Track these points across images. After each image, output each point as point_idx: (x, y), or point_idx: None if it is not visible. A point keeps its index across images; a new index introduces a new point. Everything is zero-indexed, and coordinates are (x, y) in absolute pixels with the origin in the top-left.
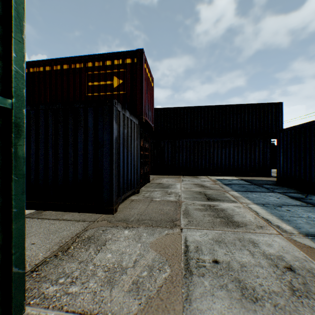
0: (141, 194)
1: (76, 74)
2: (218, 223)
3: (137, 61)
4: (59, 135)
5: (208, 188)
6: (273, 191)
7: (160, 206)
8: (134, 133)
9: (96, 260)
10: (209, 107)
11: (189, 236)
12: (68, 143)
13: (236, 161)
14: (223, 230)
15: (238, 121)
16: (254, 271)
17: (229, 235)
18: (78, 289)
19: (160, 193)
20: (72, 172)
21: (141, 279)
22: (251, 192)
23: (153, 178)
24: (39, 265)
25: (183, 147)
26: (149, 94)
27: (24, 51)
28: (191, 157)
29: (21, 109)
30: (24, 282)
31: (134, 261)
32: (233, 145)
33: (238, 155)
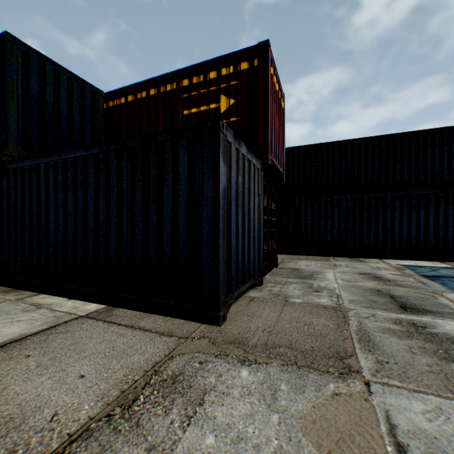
0: (265, 287)
1: (166, 101)
2: None
3: (258, 64)
4: (136, 189)
5: (393, 284)
6: None
7: (304, 317)
8: (253, 184)
9: (182, 450)
10: (382, 138)
11: (395, 409)
12: (148, 201)
13: (441, 232)
14: None
15: (445, 158)
16: None
17: None
18: None
19: (299, 288)
20: (155, 248)
21: None
22: None
23: (283, 259)
24: (74, 439)
25: (333, 209)
26: (278, 120)
27: None
28: (348, 225)
29: None
30: None
31: None
32: (435, 203)
33: (447, 222)
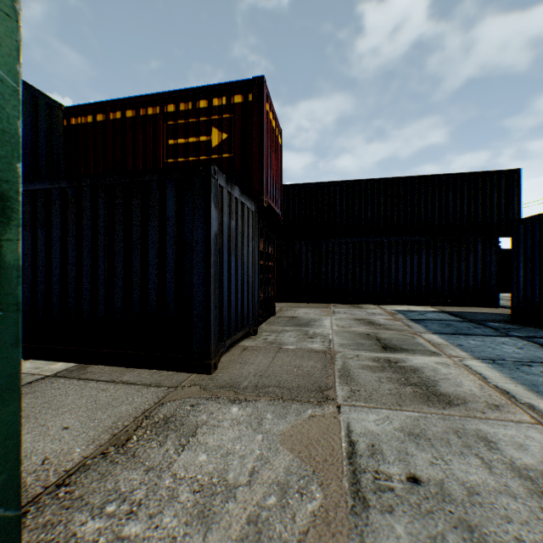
0: (260, 336)
1: (147, 126)
2: (409, 396)
3: (253, 99)
4: (116, 231)
5: (383, 328)
6: (508, 334)
7: (295, 361)
8: (247, 227)
9: (178, 467)
10: (381, 181)
11: (355, 421)
12: (131, 245)
13: (432, 277)
14: (421, 410)
15: (436, 205)
16: (499, 505)
17: (433, 422)
18: (142, 530)
19: (294, 336)
20: (139, 296)
21: (264, 512)
22: (464, 336)
23: (281, 308)
24: (72, 473)
25: (334, 254)
26: (275, 158)
27: (19, 39)
28: (348, 270)
29: (12, 163)
30: (19, 536)
31: (250, 471)
32: (426, 249)
33: (436, 267)
